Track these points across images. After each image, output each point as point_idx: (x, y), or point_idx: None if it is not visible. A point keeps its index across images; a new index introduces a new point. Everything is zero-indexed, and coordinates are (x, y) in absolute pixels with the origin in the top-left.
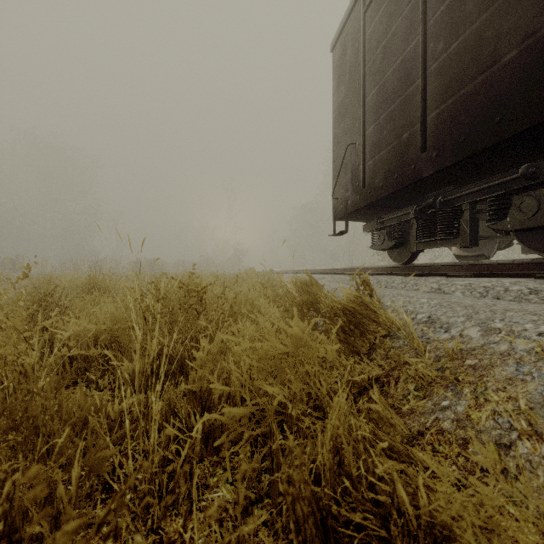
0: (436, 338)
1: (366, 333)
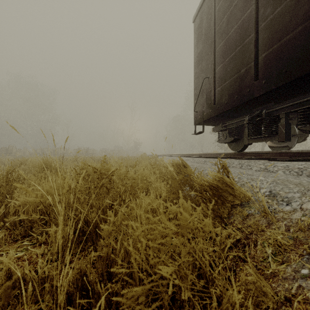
0: (281, 209)
1: (225, 202)
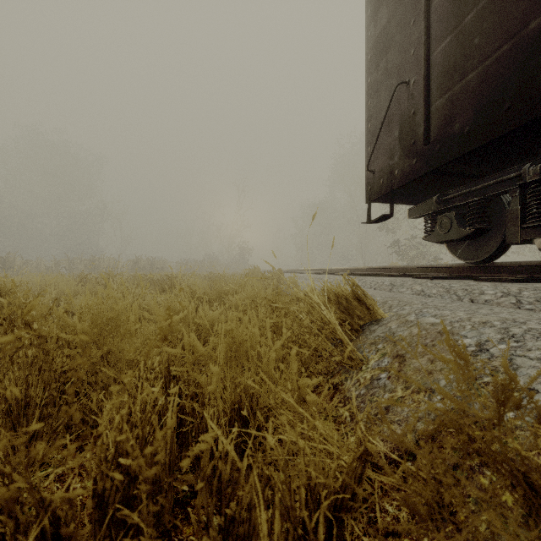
0: None
1: None
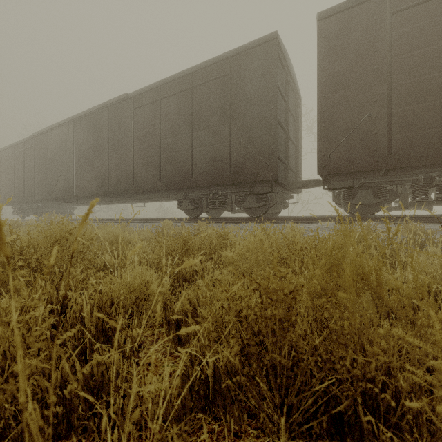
0: None
1: None
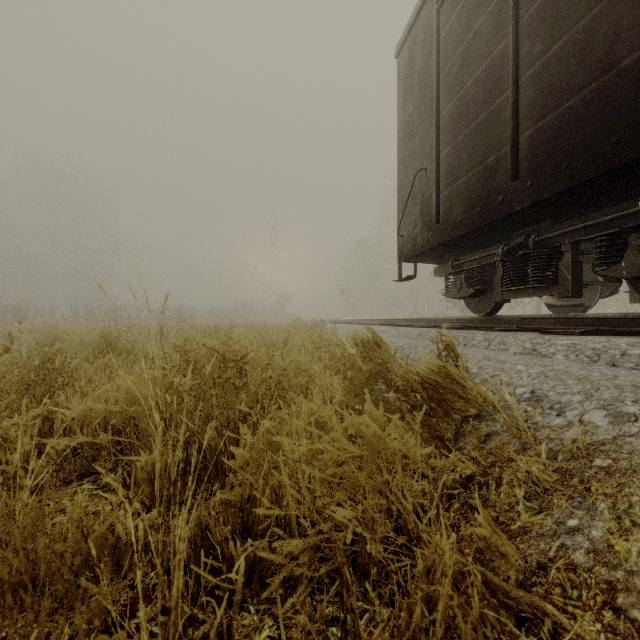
0: (547, 424)
1: (451, 412)
